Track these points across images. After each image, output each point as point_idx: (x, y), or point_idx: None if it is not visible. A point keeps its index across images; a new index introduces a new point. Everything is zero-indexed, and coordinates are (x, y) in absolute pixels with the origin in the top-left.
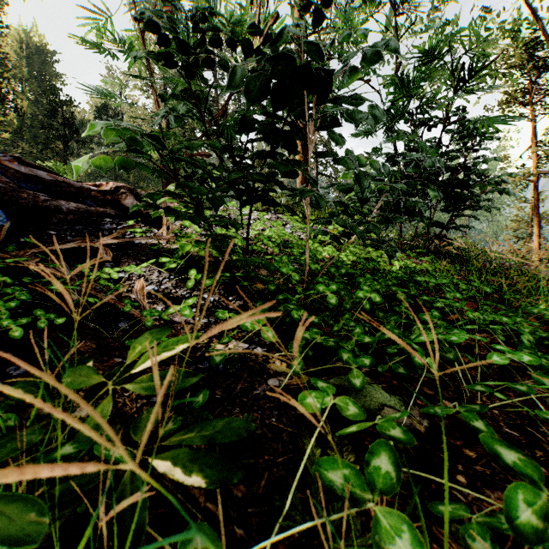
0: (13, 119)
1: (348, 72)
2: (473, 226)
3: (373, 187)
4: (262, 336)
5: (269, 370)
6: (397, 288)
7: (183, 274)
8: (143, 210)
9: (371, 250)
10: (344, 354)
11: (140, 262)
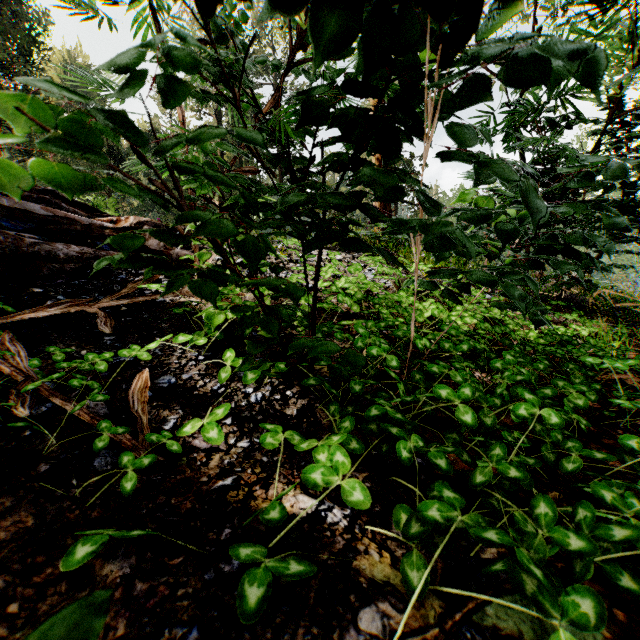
0: None
1: (502, 1)
2: (631, 267)
3: (512, 214)
4: (344, 500)
5: (359, 575)
6: (567, 383)
7: (218, 351)
8: (113, 269)
9: None
10: (526, 577)
11: (157, 332)
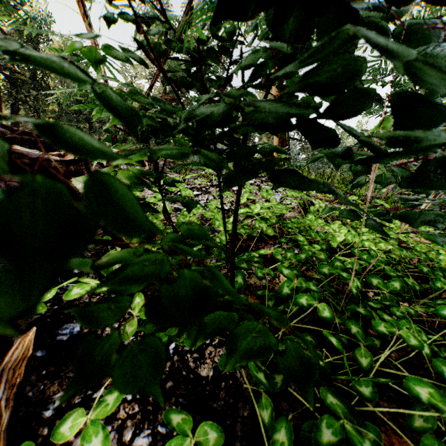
0: (55, 108)
1: None
2: None
3: None
4: None
5: None
6: None
7: None
8: None
9: (394, 226)
10: None
11: None
